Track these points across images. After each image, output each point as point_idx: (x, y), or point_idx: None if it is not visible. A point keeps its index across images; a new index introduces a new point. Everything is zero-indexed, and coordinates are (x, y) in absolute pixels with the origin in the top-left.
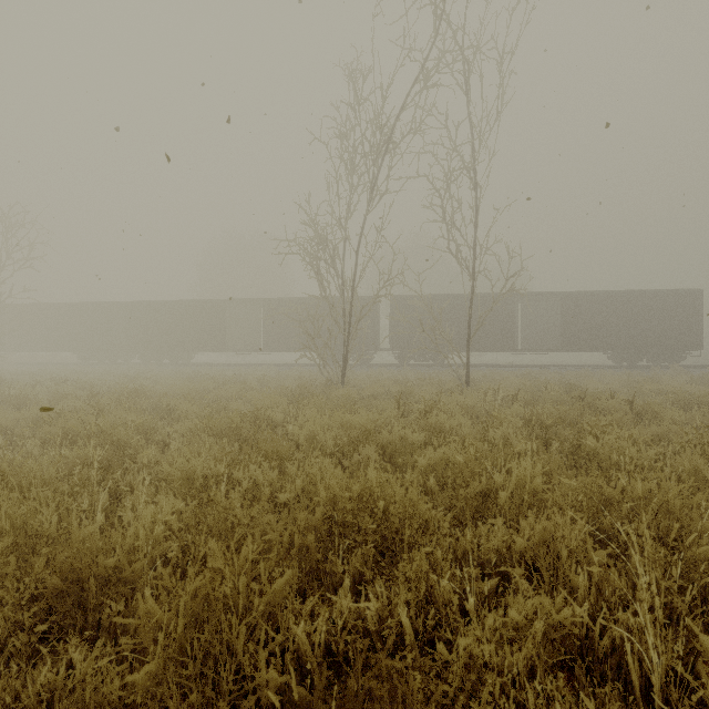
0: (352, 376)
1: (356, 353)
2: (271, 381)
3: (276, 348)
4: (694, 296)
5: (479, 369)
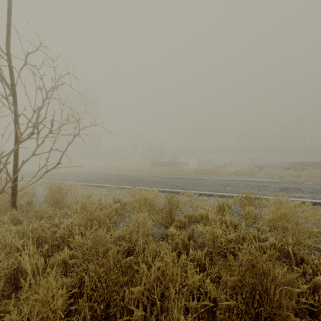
0: None
1: None
2: None
3: None
4: None
5: None
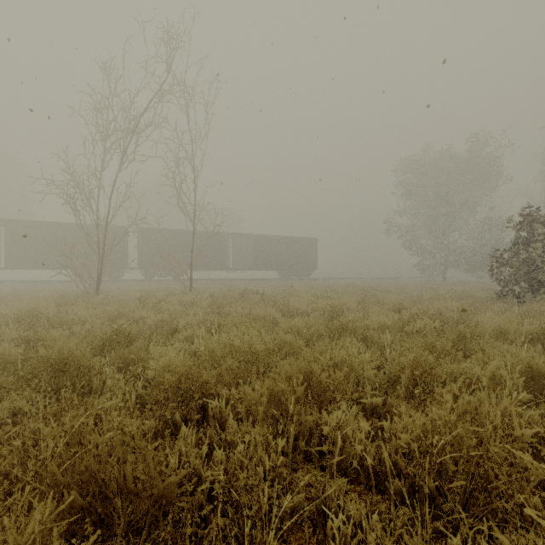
0: (105, 288)
1: (107, 271)
2: (24, 295)
3: (21, 266)
4: (314, 242)
5: (204, 282)
